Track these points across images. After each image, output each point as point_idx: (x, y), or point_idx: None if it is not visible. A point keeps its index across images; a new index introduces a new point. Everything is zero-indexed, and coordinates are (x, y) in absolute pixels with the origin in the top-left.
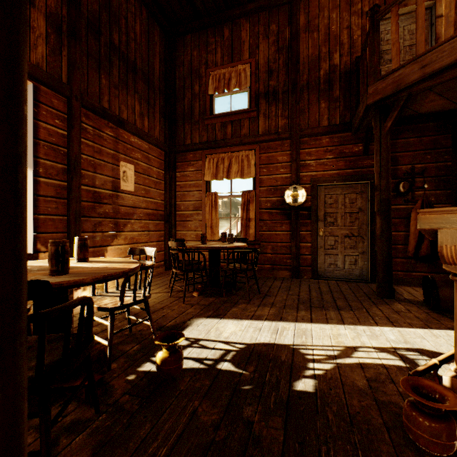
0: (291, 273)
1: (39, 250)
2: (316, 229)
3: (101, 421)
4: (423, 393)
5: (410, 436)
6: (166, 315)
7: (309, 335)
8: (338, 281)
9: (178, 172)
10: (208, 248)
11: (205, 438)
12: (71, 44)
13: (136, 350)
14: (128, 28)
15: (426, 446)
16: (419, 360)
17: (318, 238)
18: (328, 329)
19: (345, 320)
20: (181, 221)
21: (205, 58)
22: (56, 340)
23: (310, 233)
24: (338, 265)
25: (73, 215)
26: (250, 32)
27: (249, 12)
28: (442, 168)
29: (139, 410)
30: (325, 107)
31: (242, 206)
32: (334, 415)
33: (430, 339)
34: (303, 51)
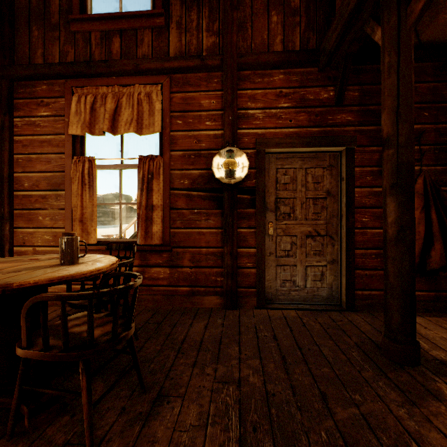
0: (224, 301)
1: None
2: (264, 224)
3: None
4: None
5: None
6: None
7: None
8: (299, 311)
9: (19, 117)
10: None
11: None
12: None
13: None
14: None
15: None
16: None
17: (267, 240)
18: None
19: None
20: (25, 210)
21: None
22: None
23: (255, 230)
24: (296, 283)
25: None
26: None
27: None
28: (444, 131)
29: None
30: (279, 22)
31: (139, 184)
32: None
33: None
34: None
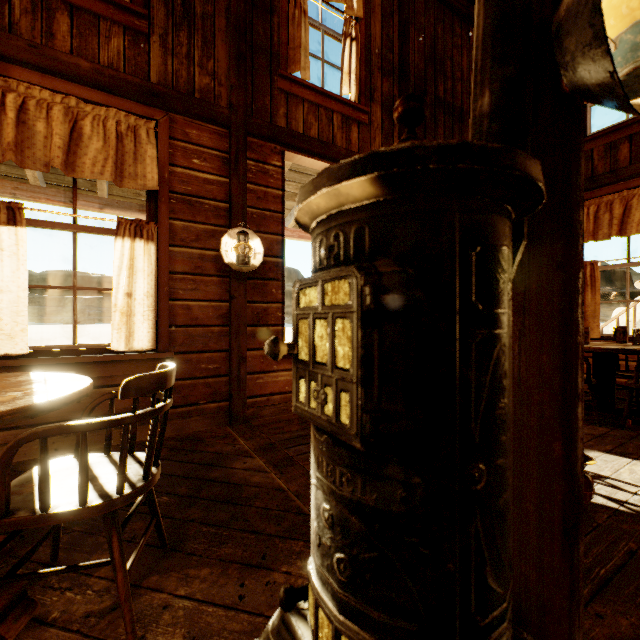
0: None
1: None
2: None
3: None
4: None
5: None
6: None
7: None
8: None
9: None
10: (597, 349)
11: None
12: None
13: None
14: (453, 70)
15: None
16: None
17: None
18: None
19: None
20: None
21: None
22: None
23: None
24: None
25: None
26: None
27: None
28: None
29: None
30: None
31: None
32: None
33: None
34: None
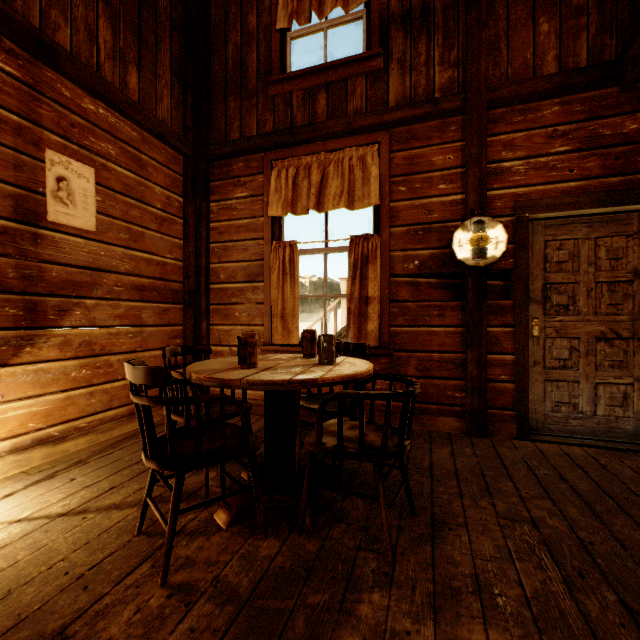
0: (467, 425)
1: None
2: (528, 322)
3: None
4: None
5: None
6: None
7: None
8: (587, 449)
9: (215, 201)
10: (255, 384)
11: None
12: None
13: None
14: None
15: None
16: None
17: (529, 343)
18: None
19: None
20: (220, 305)
21: None
22: None
23: (513, 330)
24: (578, 407)
25: None
26: None
27: None
28: None
29: None
30: (551, 31)
31: (350, 271)
32: None
33: None
34: None
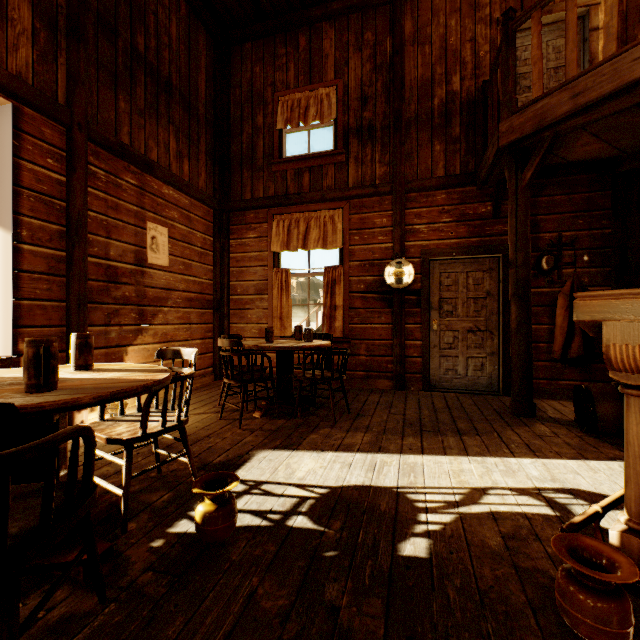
0: (394, 383)
1: (22, 353)
2: (428, 321)
3: (108, 616)
4: (583, 558)
5: (566, 621)
6: (214, 446)
7: (420, 473)
8: (458, 394)
9: (234, 239)
10: (276, 348)
11: (267, 636)
12: (71, 47)
13: (167, 501)
14: (159, 29)
15: (590, 636)
16: (573, 505)
17: (431, 334)
18: (446, 463)
19: (469, 450)
20: (238, 310)
21: (272, 77)
22: (34, 493)
23: (420, 326)
24: (458, 372)
25: (75, 300)
26: (336, 42)
27: (335, 13)
28: (598, 237)
29: (168, 595)
30: (441, 150)
31: (325, 289)
32: (457, 592)
33: (587, 475)
34: (410, 70)
